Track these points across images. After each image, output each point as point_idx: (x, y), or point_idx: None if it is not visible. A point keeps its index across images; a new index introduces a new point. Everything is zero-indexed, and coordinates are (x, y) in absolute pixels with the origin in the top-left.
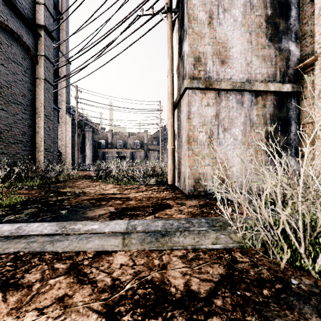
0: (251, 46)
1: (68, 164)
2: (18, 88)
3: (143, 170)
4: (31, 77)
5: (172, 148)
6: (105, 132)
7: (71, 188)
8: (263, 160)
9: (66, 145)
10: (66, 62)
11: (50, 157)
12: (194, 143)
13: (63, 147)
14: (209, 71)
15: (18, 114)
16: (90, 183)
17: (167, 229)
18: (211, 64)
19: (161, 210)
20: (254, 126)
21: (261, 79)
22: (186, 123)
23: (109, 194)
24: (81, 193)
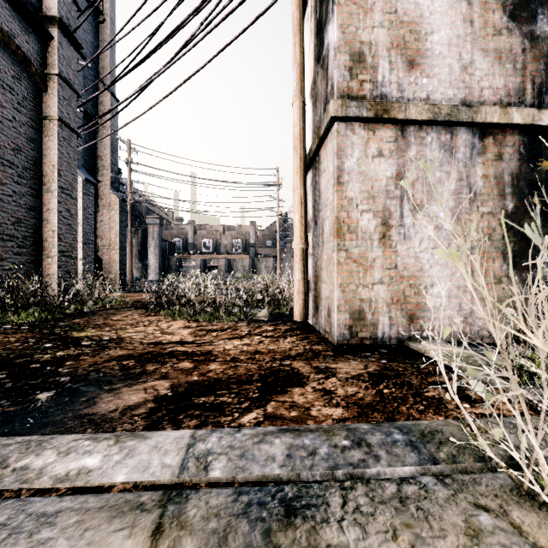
0: (470, 29)
1: (115, 280)
2: (4, 133)
3: (246, 291)
4: (34, 115)
5: (302, 247)
6: (182, 225)
7: (97, 329)
8: (497, 271)
9: (111, 247)
10: (111, 100)
11: (72, 268)
12: (350, 236)
13: (106, 250)
14: (383, 84)
15: (6, 184)
16: (139, 318)
17: (299, 474)
18: (387, 69)
19: (281, 393)
20: (477, 199)
21: (492, 101)
22: (334, 194)
23: (171, 345)
24: (111, 342)
